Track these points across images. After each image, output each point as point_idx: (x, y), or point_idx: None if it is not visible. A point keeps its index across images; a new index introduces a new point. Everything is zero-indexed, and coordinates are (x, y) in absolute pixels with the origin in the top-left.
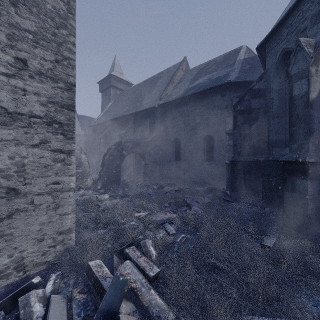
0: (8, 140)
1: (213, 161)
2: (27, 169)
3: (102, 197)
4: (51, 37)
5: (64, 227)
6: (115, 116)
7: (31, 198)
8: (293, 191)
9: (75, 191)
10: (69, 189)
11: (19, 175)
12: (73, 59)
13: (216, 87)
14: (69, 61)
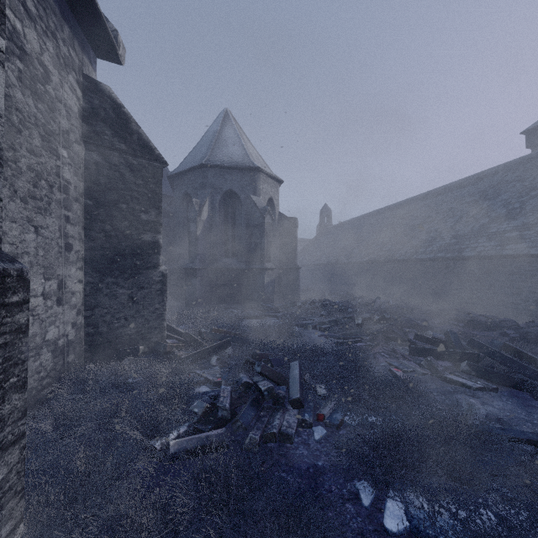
0: None
1: None
2: None
3: None
4: None
5: None
6: None
7: None
8: (190, 285)
9: None
10: None
11: None
12: None
13: None
14: None
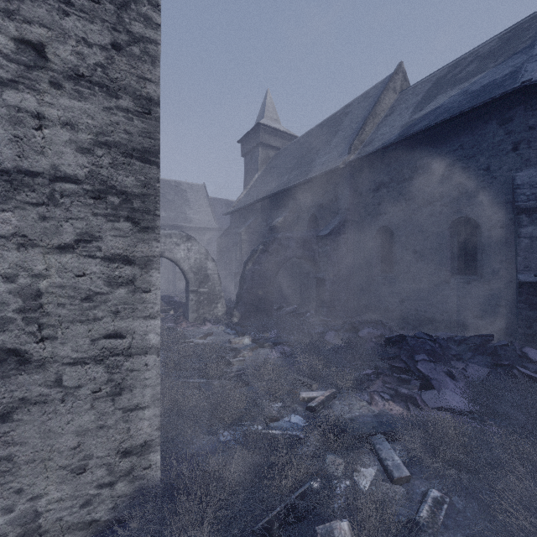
0: (2, 237)
1: (477, 274)
2: (47, 304)
3: (239, 342)
4: None
5: (135, 438)
6: (265, 193)
7: (56, 371)
8: None
9: (197, 325)
10: (146, 349)
11: (27, 318)
12: (154, 42)
13: (487, 104)
14: (146, 46)
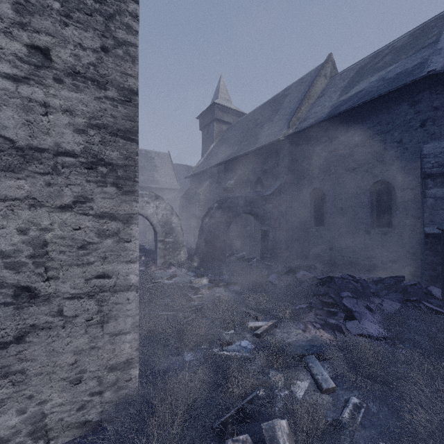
0: (17, 199)
1: (392, 227)
2: (51, 252)
3: (199, 282)
4: (93, 4)
5: (119, 357)
6: (219, 160)
7: (58, 304)
8: None
9: (164, 268)
10: (128, 287)
11: (36, 262)
12: (134, 45)
13: (400, 89)
14: (127, 49)
